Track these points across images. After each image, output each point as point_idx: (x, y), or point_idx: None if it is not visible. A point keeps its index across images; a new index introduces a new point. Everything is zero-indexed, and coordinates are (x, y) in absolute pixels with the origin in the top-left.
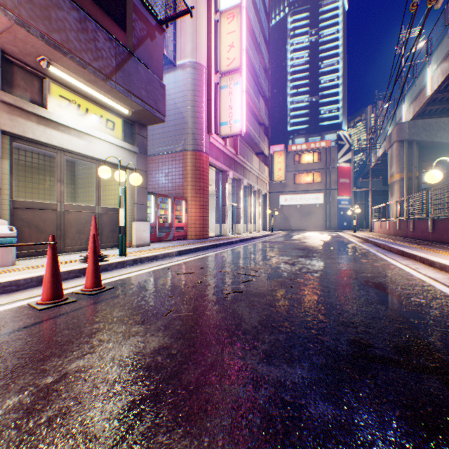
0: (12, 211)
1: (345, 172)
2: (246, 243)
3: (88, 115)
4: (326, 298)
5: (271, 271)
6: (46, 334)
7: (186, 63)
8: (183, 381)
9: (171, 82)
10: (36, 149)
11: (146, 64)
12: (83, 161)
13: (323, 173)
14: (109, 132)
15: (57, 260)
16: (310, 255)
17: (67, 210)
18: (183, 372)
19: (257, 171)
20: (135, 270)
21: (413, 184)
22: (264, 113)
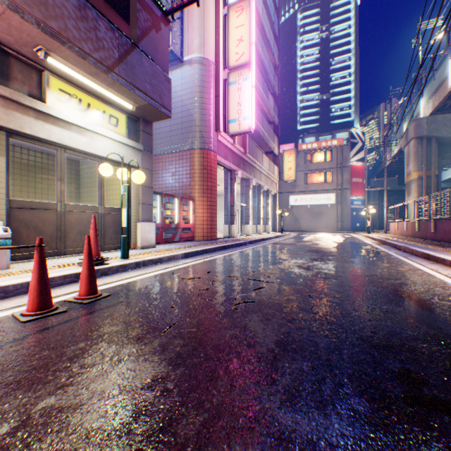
0: (8, 211)
1: (358, 171)
2: (256, 245)
3: (90, 110)
4: (353, 311)
5: (285, 276)
6: (20, 356)
7: (193, 59)
8: (178, 437)
9: (178, 79)
10: (39, 147)
11: (150, 56)
12: (88, 160)
13: (334, 172)
14: (112, 129)
15: (44, 265)
16: (325, 258)
17: (68, 210)
18: (179, 421)
19: (266, 170)
20: (137, 274)
21: (432, 182)
22: (273, 111)
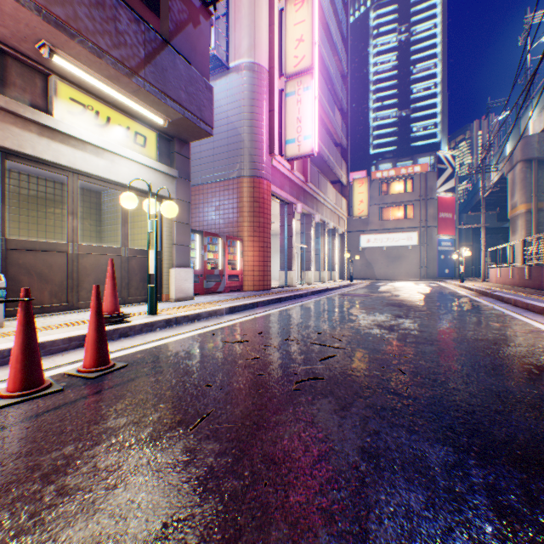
0: (4, 253)
1: (447, 204)
2: (319, 297)
3: (110, 126)
4: (468, 396)
5: (362, 340)
6: None
7: (241, 64)
8: None
9: (223, 90)
10: (50, 175)
11: (187, 57)
12: (111, 191)
13: (417, 206)
14: (138, 150)
15: (32, 327)
16: (412, 315)
17: (82, 252)
18: None
19: (332, 204)
20: (166, 335)
21: None
22: (341, 130)
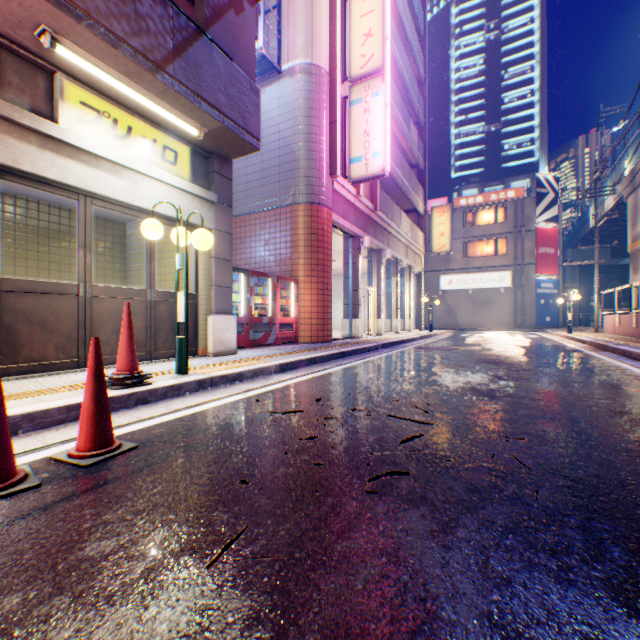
0: None
1: (548, 236)
2: (392, 350)
3: (132, 138)
4: (637, 511)
5: (455, 411)
6: None
7: (296, 66)
8: None
9: (273, 99)
10: (64, 202)
11: (227, 52)
12: (138, 222)
13: (510, 240)
14: (167, 168)
15: None
16: (515, 375)
17: (96, 295)
18: None
19: (406, 237)
20: (197, 402)
21: None
22: (417, 148)
